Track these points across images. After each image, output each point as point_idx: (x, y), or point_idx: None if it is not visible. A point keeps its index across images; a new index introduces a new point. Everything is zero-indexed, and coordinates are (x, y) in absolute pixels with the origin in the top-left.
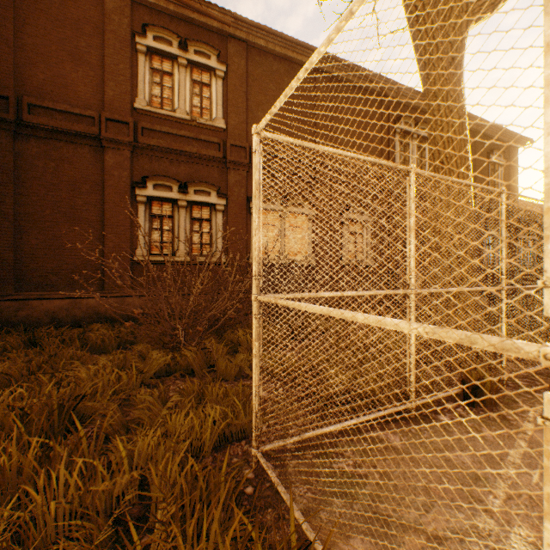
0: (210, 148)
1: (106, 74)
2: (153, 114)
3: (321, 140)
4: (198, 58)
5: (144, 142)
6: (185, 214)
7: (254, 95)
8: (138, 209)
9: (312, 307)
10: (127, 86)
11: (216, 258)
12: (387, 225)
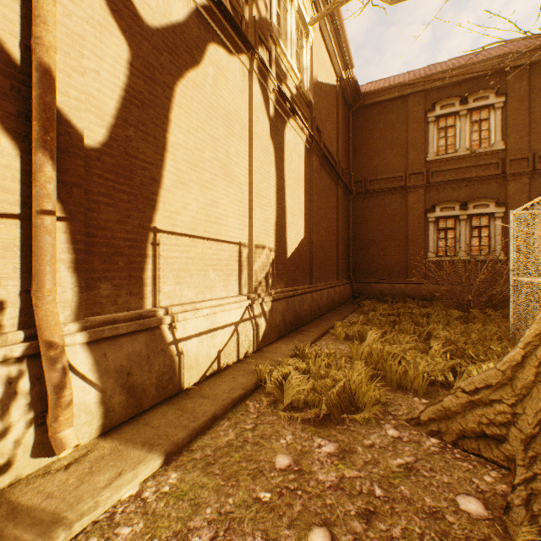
0: (488, 168)
1: (408, 147)
2: (439, 160)
3: None
4: (476, 104)
5: (433, 181)
6: (464, 225)
7: (538, 106)
8: (428, 226)
9: (527, 279)
10: (421, 149)
11: (494, 256)
12: (539, 258)
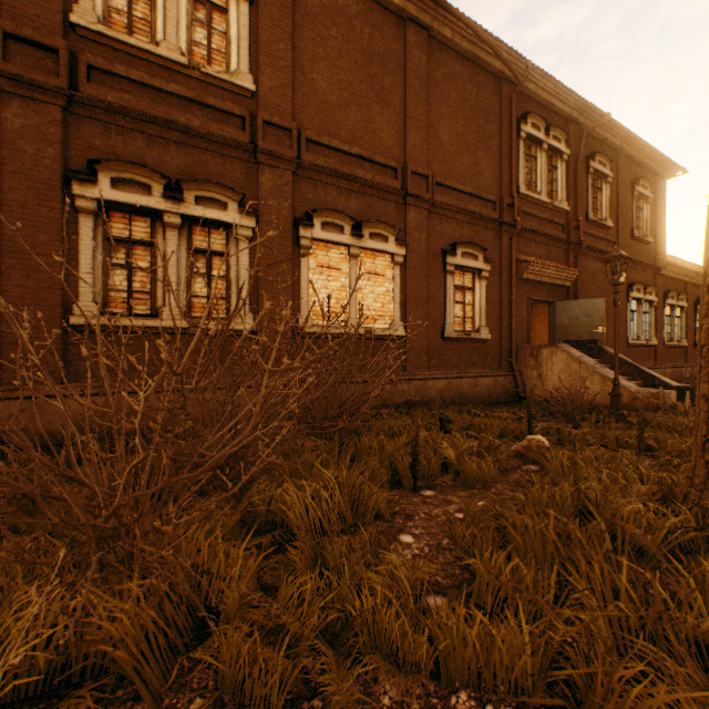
0: (227, 123)
1: None
2: (111, 43)
3: (415, 134)
4: None
5: (93, 93)
6: (177, 240)
7: (306, 43)
8: (80, 224)
9: None
10: None
11: (238, 323)
12: None
